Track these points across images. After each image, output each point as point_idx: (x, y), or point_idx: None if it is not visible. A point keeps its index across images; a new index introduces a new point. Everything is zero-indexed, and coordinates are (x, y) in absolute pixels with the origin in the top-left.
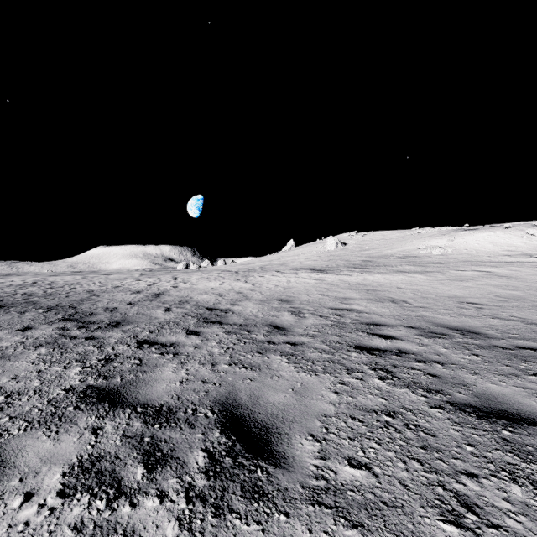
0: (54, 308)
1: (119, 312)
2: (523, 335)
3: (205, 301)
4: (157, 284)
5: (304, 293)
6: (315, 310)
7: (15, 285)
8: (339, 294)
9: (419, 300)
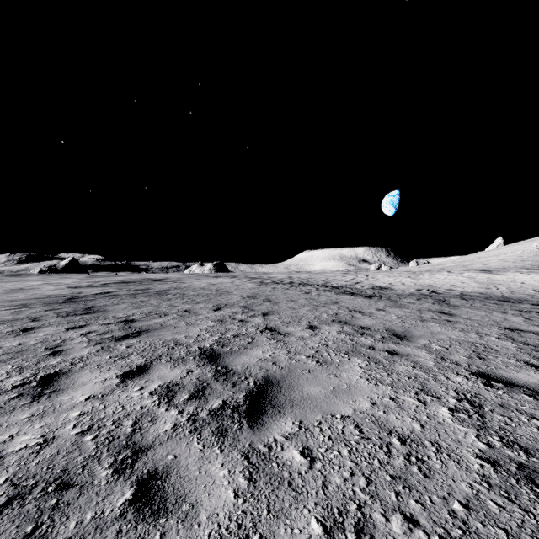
0: (318, 285)
1: (343, 286)
2: (507, 297)
3: (380, 285)
4: (356, 279)
5: (442, 284)
6: (432, 289)
7: (285, 278)
8: (464, 285)
9: (509, 288)
